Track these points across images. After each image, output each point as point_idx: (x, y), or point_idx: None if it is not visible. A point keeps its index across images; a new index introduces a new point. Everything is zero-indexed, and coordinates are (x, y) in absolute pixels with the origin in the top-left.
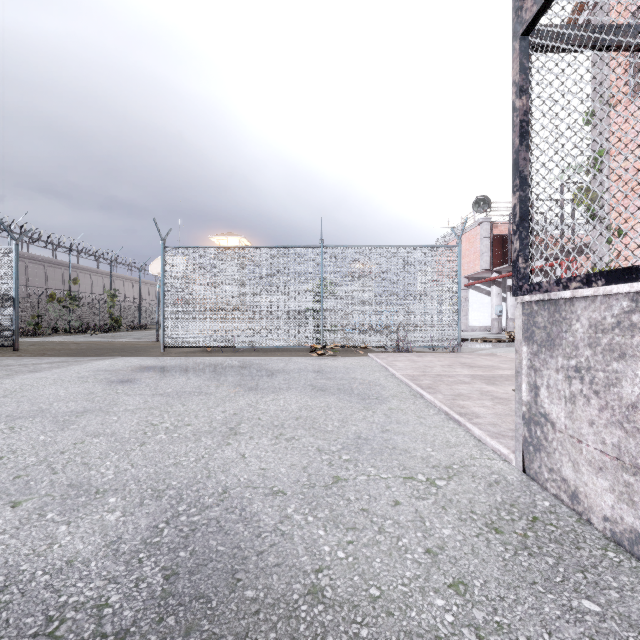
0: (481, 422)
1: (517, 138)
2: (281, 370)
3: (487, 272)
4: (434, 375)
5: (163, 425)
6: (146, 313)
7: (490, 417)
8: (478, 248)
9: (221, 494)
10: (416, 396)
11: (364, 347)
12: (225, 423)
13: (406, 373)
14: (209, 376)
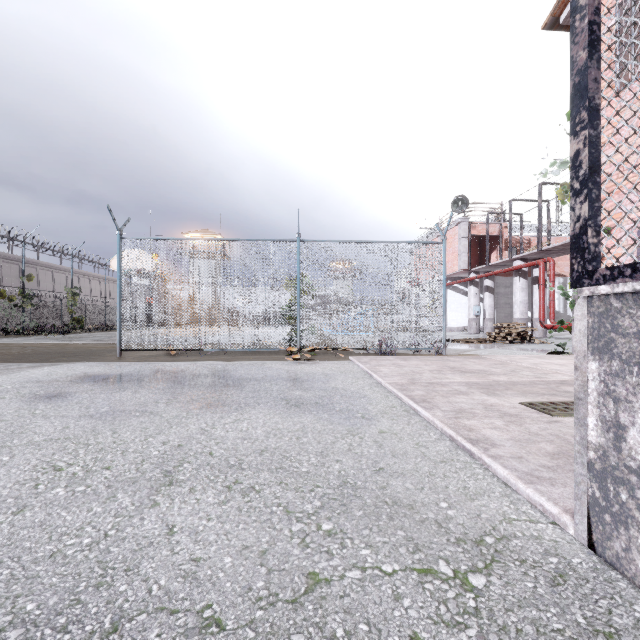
0: (501, 454)
1: (583, 50)
2: (251, 378)
3: (465, 272)
4: (425, 383)
5: (70, 469)
6: (114, 313)
7: (509, 445)
8: (456, 248)
9: (105, 635)
10: (409, 412)
11: (344, 350)
12: (161, 463)
13: (393, 381)
14: (163, 388)
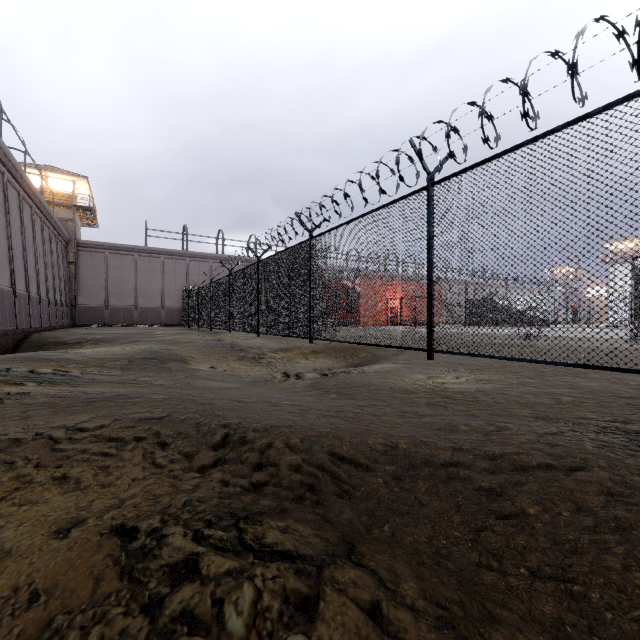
0: None
1: None
2: None
3: None
4: None
5: None
6: None
7: None
8: None
9: None
10: None
11: None
12: None
13: None
14: None
